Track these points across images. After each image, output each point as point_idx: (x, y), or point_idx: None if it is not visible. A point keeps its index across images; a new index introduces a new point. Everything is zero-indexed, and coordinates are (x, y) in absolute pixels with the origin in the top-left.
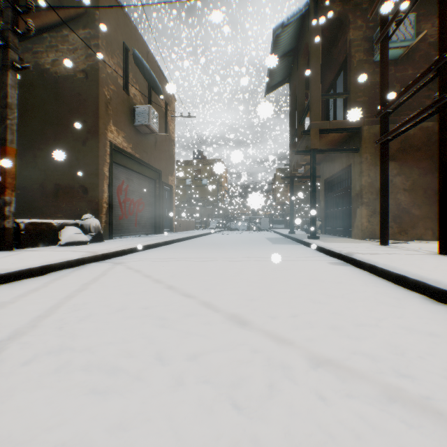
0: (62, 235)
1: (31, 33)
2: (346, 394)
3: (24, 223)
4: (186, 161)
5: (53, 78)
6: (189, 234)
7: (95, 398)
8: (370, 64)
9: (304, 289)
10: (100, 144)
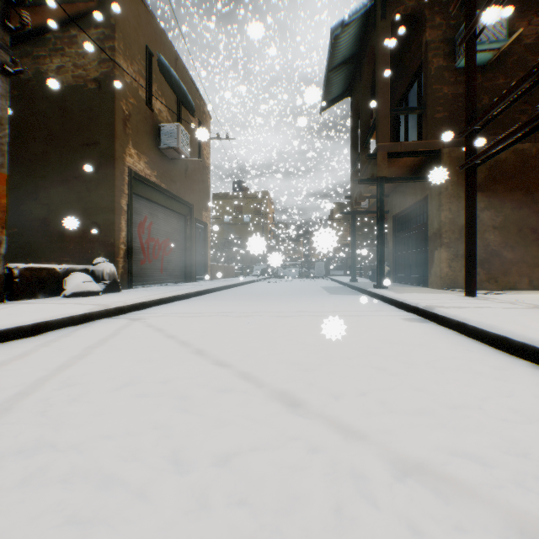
0: (67, 284)
1: (27, 28)
2: (454, 527)
3: (18, 268)
4: (225, 194)
5: (58, 89)
6: (227, 282)
7: (71, 534)
8: (451, 72)
9: (374, 354)
10: (116, 171)
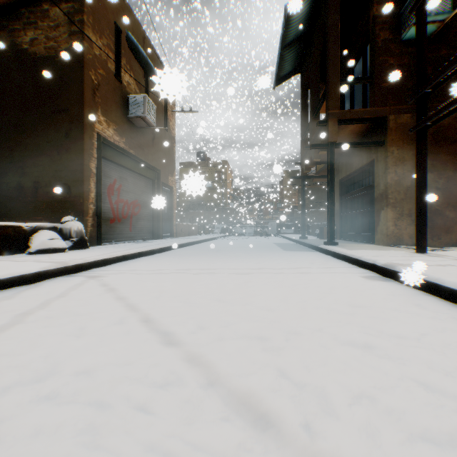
0: (33, 241)
1: None
2: None
3: None
4: (190, 163)
5: (32, 60)
6: (191, 239)
7: None
8: (397, 44)
9: (349, 324)
10: (85, 136)
